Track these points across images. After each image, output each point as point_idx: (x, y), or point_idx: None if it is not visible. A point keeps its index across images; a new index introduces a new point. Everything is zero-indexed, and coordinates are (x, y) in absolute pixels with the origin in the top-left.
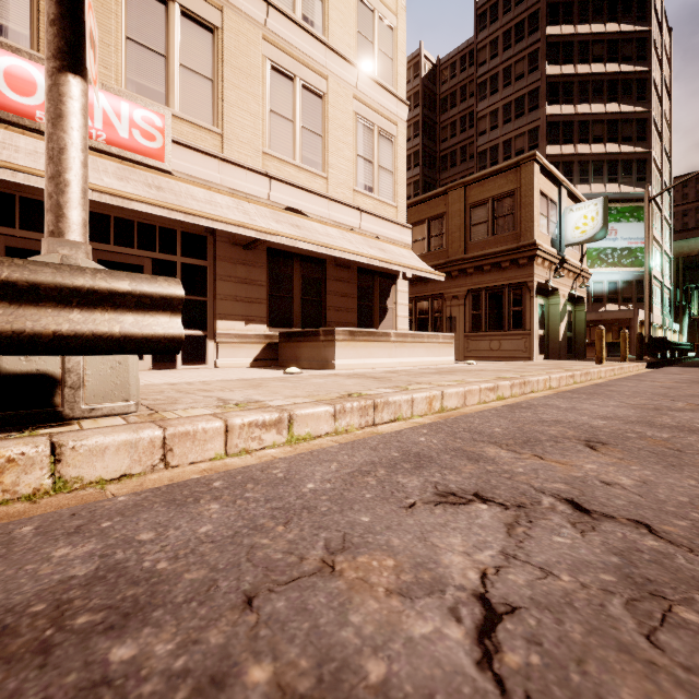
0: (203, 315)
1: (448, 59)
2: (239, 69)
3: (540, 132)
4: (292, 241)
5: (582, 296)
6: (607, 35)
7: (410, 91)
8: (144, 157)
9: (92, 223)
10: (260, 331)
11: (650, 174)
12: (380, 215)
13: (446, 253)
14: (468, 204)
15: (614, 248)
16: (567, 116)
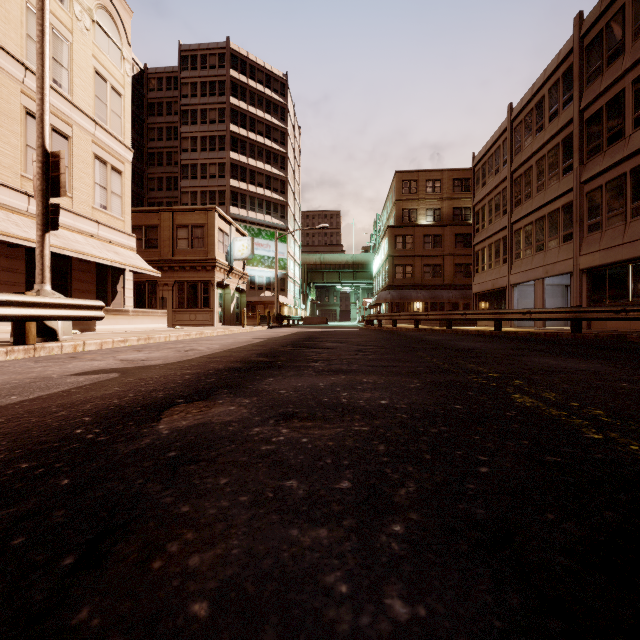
0: None
1: (155, 72)
2: (2, 112)
3: (226, 168)
4: (60, 250)
5: (244, 289)
6: (266, 121)
7: None
8: None
9: None
10: None
11: (287, 215)
12: (113, 227)
13: (159, 253)
14: (175, 224)
15: (269, 256)
16: (243, 163)
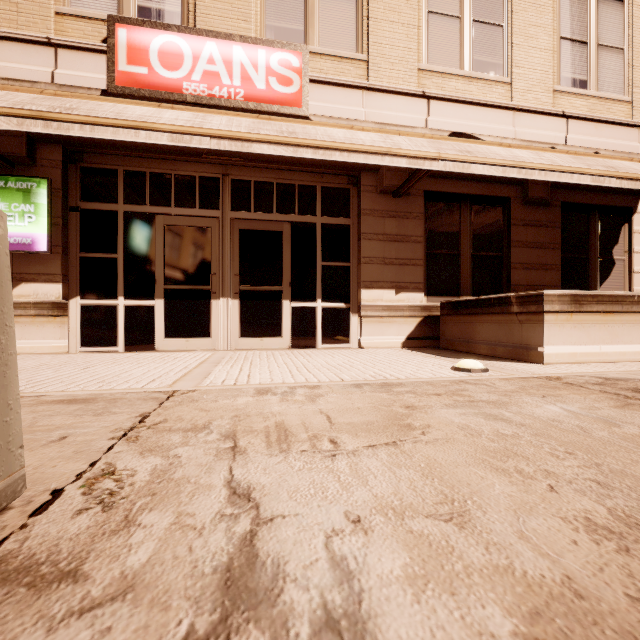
0: (345, 283)
1: None
2: None
3: None
4: (461, 166)
5: None
6: None
7: None
8: (281, 107)
9: (234, 191)
10: (414, 301)
11: None
12: (601, 118)
13: None
14: None
15: None
16: None
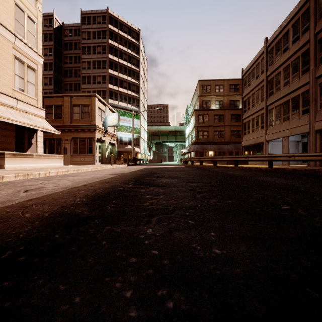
0: None
1: (68, 26)
2: None
3: (106, 78)
4: None
5: (115, 143)
6: (128, 53)
7: (47, 31)
8: None
9: None
10: None
11: (140, 104)
12: (28, 103)
13: (63, 121)
14: (72, 104)
15: (130, 126)
16: (116, 76)
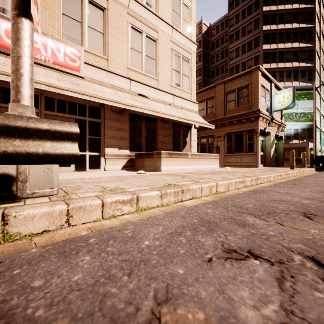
0: (99, 145)
1: (215, 24)
2: (116, 28)
3: (259, 58)
4: (140, 110)
5: (282, 136)
6: (293, 10)
7: (197, 40)
8: (71, 70)
9: (46, 102)
10: (126, 153)
11: (314, 76)
12: (183, 97)
13: (214, 116)
14: (225, 92)
15: (296, 113)
16: (273, 49)
